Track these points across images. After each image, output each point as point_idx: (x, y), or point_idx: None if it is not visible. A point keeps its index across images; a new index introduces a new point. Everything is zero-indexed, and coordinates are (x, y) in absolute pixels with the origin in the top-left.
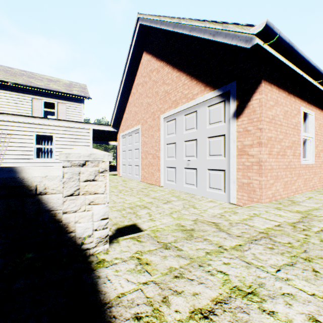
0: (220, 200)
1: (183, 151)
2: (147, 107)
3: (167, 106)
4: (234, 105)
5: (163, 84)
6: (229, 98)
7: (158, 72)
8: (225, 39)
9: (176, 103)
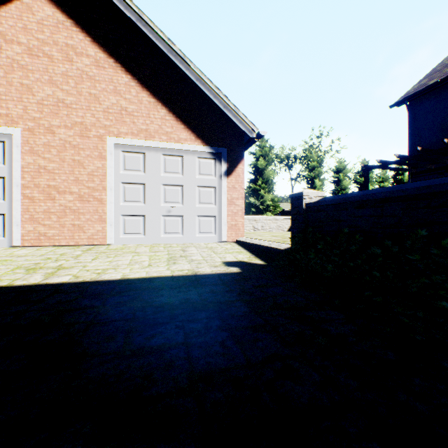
0: (210, 242)
1: (161, 195)
2: (57, 105)
3: (128, 131)
4: (226, 166)
5: (115, 93)
6: (220, 159)
7: (99, 67)
8: (234, 118)
9: (150, 135)
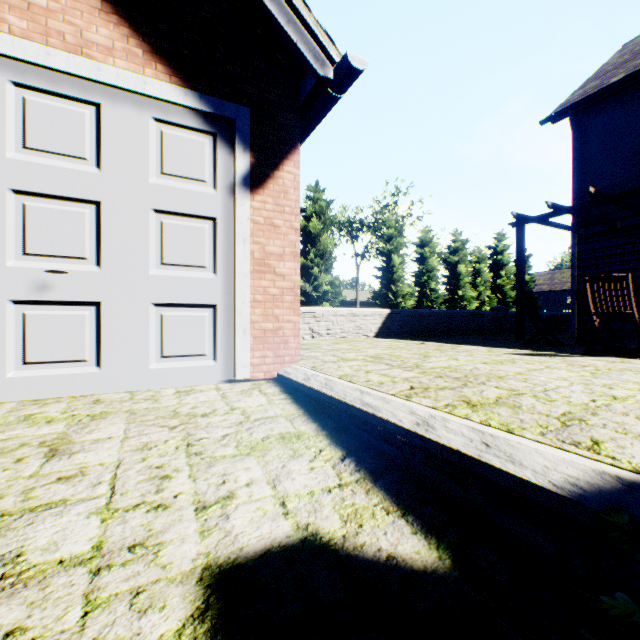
0: (197, 383)
1: (5, 229)
2: None
3: None
4: (247, 160)
5: None
6: (230, 138)
7: None
8: (272, 3)
9: None
